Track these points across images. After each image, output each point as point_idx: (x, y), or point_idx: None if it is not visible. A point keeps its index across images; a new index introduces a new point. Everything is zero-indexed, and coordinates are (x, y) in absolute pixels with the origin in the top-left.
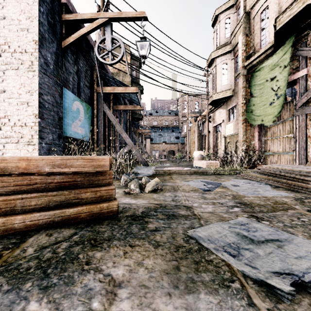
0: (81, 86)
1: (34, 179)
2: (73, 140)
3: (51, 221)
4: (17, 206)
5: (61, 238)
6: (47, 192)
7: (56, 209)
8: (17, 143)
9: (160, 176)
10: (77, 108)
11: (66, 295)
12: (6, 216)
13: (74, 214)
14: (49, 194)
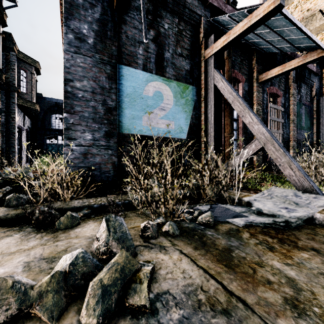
0: (167, 57)
1: None
2: (146, 139)
3: None
4: None
5: None
6: None
7: None
8: None
9: (323, 245)
10: (157, 92)
11: None
12: None
13: None
14: None
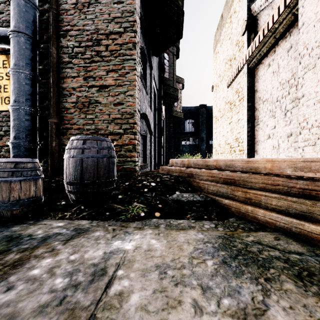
0: None
1: (277, 180)
2: None
3: (288, 228)
4: (262, 201)
5: (280, 247)
6: (287, 196)
7: (294, 217)
8: (314, 145)
9: None
10: None
11: (225, 276)
12: (254, 206)
13: (316, 233)
14: (288, 199)
